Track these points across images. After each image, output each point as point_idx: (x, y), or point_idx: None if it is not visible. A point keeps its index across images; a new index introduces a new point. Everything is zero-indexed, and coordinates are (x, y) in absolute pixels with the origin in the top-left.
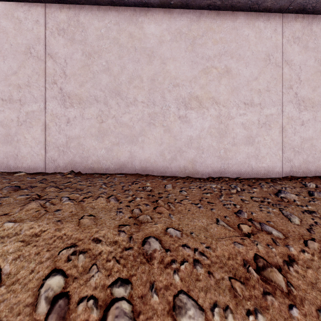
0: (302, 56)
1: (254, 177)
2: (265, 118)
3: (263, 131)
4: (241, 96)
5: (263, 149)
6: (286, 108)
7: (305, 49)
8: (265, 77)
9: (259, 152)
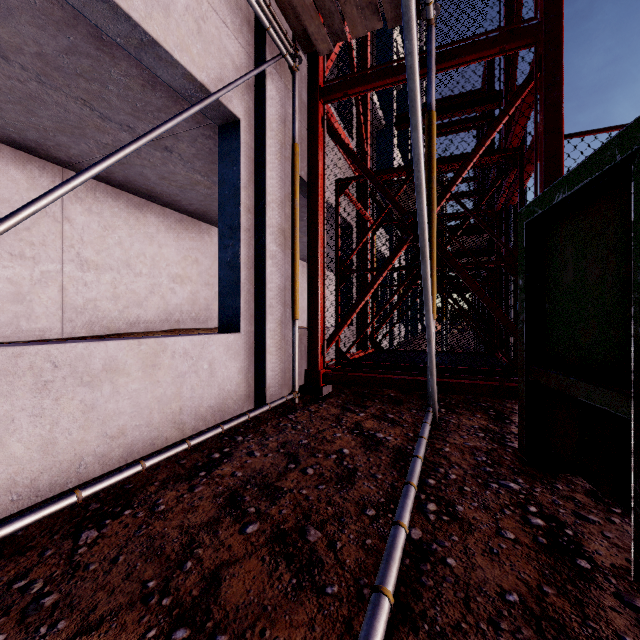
0: (85, 218)
1: (26, 339)
2: (41, 275)
3: (38, 288)
4: (6, 244)
5: (38, 308)
6: (67, 267)
7: (89, 212)
8: (41, 230)
9: (33, 312)
